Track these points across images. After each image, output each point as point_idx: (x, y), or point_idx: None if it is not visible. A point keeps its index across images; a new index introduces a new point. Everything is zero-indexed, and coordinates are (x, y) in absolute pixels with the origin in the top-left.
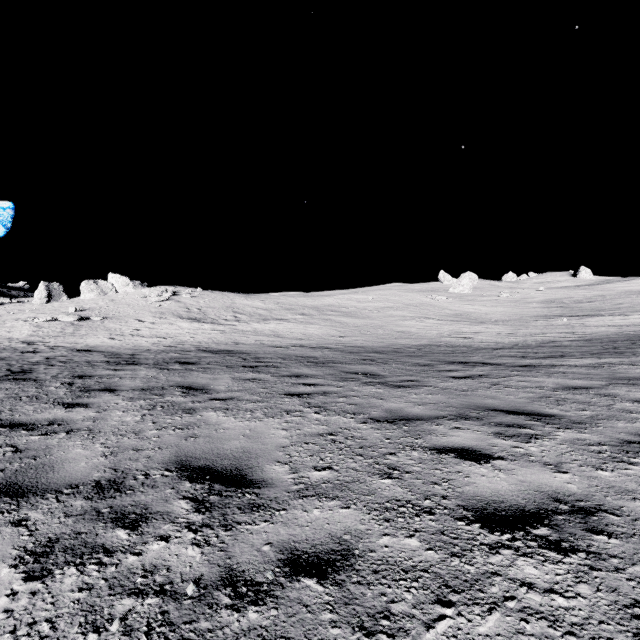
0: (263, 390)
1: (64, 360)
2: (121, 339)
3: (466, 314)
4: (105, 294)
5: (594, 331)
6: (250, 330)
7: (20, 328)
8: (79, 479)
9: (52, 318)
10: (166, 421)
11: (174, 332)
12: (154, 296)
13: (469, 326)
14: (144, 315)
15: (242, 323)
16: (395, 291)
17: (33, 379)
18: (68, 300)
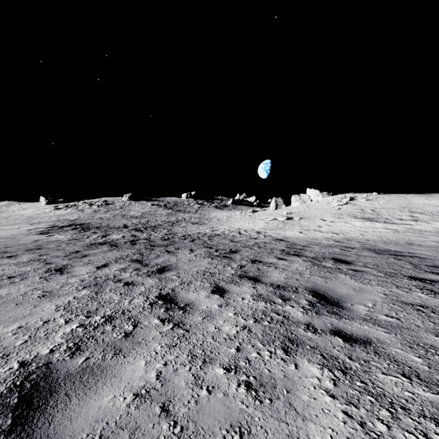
0: (436, 341)
1: (261, 246)
2: (306, 233)
3: None
4: (304, 203)
5: None
6: (430, 230)
7: (259, 224)
8: (60, 438)
9: (274, 218)
10: (249, 354)
11: (346, 229)
12: (335, 202)
13: None
14: (326, 216)
15: (420, 222)
16: None
17: (230, 258)
18: (285, 207)
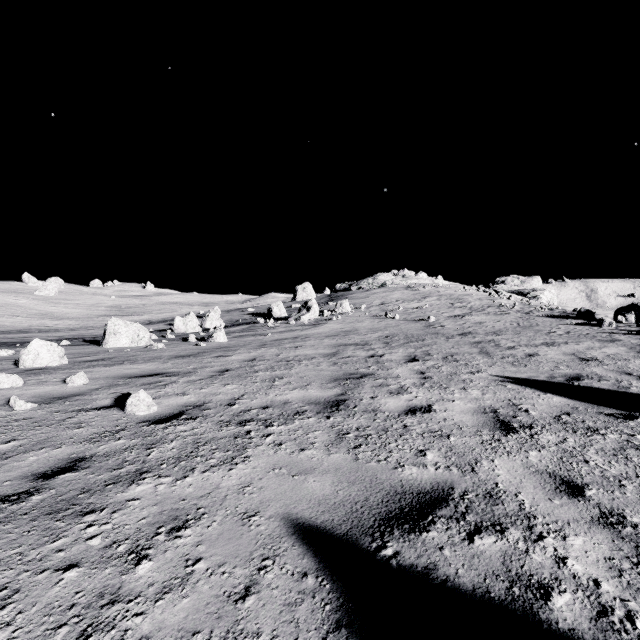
0: None
1: None
2: None
3: (51, 313)
4: None
5: None
6: None
7: None
8: None
9: None
10: None
11: None
12: None
13: (52, 321)
14: None
15: None
16: None
17: None
18: None
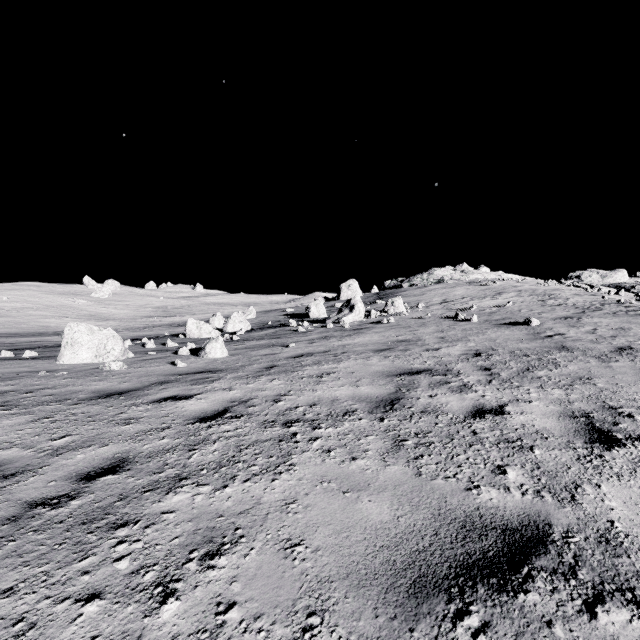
0: None
1: None
2: None
3: (99, 314)
4: None
5: (158, 323)
6: None
7: None
8: None
9: None
10: None
11: None
12: None
13: (97, 322)
14: None
15: None
16: (34, 292)
17: None
18: None
